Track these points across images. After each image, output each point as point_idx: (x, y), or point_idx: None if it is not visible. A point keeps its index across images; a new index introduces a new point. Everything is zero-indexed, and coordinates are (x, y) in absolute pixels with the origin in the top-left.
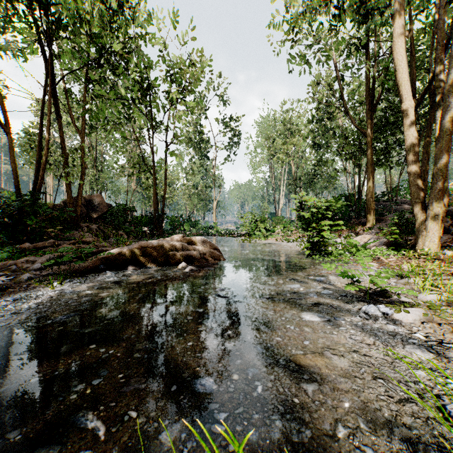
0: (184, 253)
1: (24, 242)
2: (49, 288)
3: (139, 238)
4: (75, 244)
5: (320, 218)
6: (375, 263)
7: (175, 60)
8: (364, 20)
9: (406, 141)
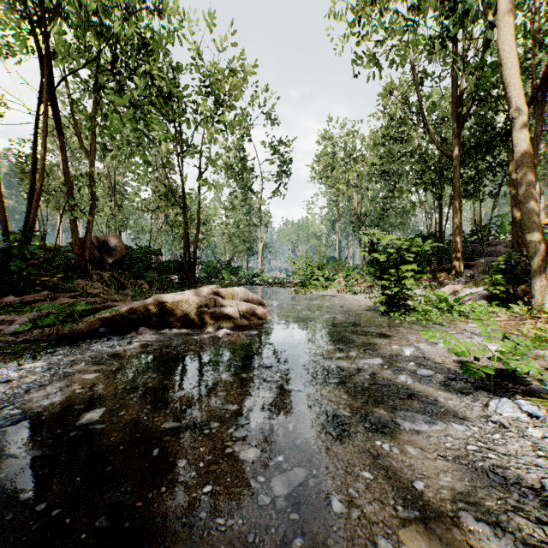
0: (217, 311)
1: (9, 294)
2: (15, 364)
3: (165, 289)
4: (77, 297)
5: (400, 263)
6: (478, 324)
7: (210, 64)
8: (451, 10)
9: (517, 160)
